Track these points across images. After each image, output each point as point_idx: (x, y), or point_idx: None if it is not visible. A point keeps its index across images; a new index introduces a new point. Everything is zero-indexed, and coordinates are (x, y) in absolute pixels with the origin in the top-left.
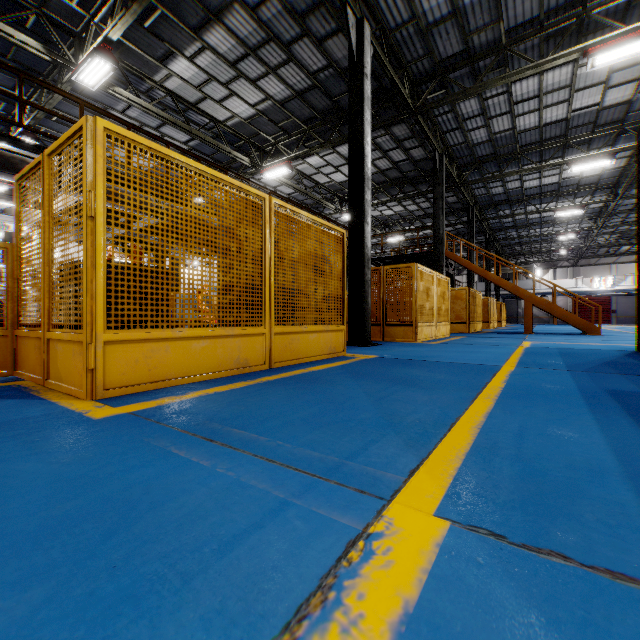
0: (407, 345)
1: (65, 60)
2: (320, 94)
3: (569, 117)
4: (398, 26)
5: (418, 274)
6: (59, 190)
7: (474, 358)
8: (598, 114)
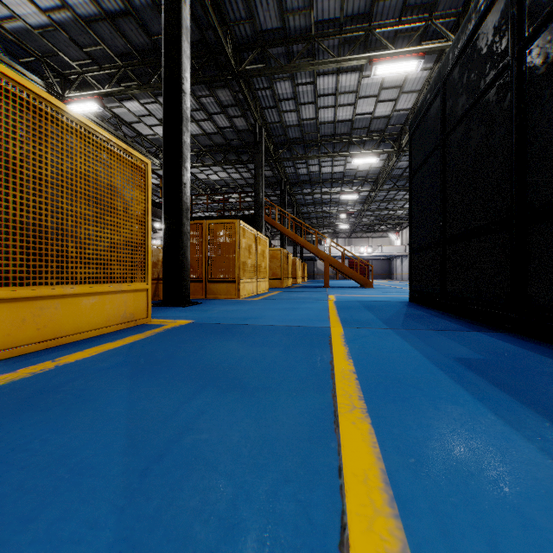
0: (229, 303)
1: None
2: (136, 26)
3: (354, 119)
4: None
5: (241, 231)
6: None
7: (298, 317)
8: (371, 122)
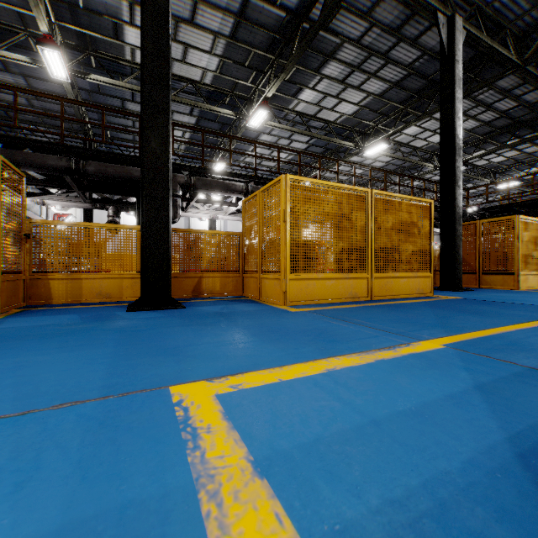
0: (502, 292)
1: (243, 116)
2: (415, 78)
3: None
4: None
5: (520, 225)
6: (266, 208)
7: None
8: None
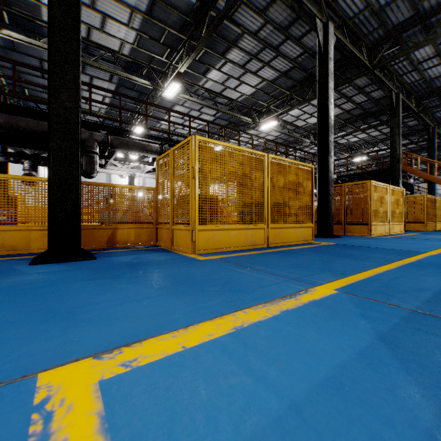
0: (361, 238)
1: (159, 87)
2: (298, 70)
3: None
4: (356, 15)
5: (372, 188)
6: (178, 165)
7: (409, 247)
8: None
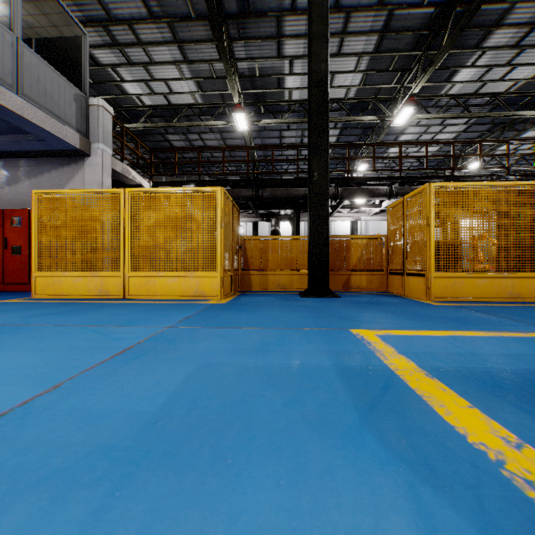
0: None
1: (386, 117)
2: None
3: None
4: None
5: None
6: (411, 213)
7: None
8: None
